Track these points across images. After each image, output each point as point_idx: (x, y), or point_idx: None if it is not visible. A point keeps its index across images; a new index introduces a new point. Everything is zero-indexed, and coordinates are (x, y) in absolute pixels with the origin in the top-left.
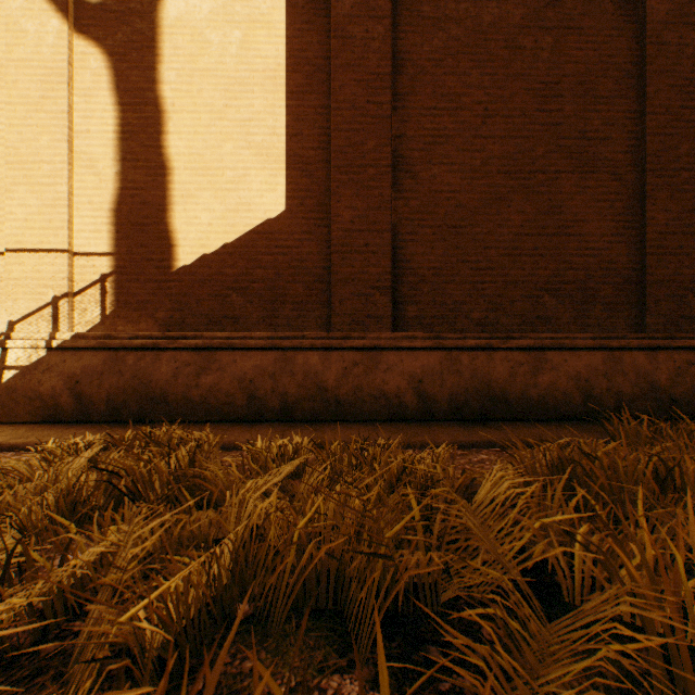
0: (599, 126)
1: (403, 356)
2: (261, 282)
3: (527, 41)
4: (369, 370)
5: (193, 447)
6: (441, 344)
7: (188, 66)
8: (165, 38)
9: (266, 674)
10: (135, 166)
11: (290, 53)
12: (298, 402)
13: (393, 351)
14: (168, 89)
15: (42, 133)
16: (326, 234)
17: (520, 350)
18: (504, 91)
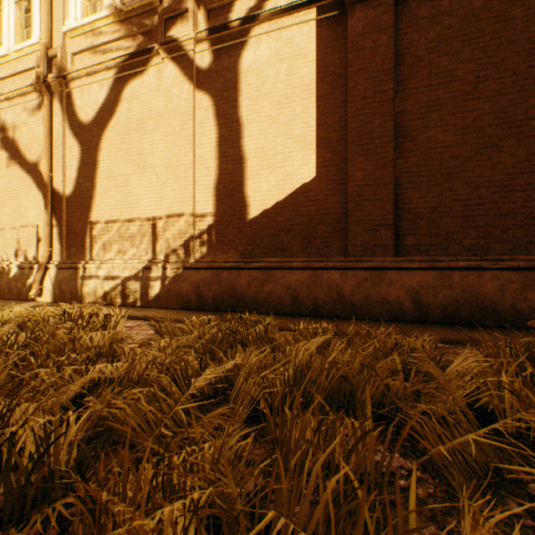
0: None
1: (402, 274)
2: (299, 225)
3: (518, 11)
4: (375, 284)
5: (265, 325)
6: (434, 265)
7: (255, 94)
8: (242, 80)
9: (318, 398)
10: (226, 160)
11: (318, 70)
12: (324, 304)
13: (394, 270)
14: (244, 111)
15: (181, 149)
16: (343, 189)
17: (510, 270)
18: (495, 58)
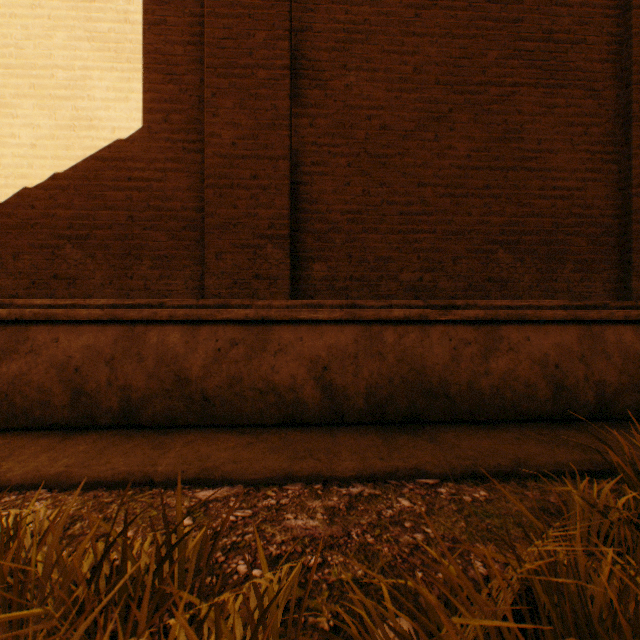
0: (571, 25)
1: (303, 332)
2: (107, 229)
3: None
4: (253, 353)
5: None
6: (356, 316)
7: None
8: None
9: None
10: None
11: None
12: (146, 399)
13: (289, 325)
14: None
15: None
16: (200, 162)
17: (466, 323)
18: None
